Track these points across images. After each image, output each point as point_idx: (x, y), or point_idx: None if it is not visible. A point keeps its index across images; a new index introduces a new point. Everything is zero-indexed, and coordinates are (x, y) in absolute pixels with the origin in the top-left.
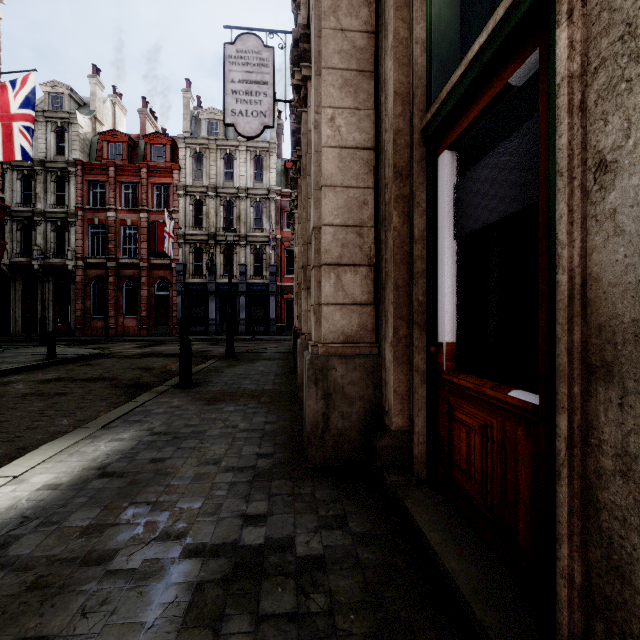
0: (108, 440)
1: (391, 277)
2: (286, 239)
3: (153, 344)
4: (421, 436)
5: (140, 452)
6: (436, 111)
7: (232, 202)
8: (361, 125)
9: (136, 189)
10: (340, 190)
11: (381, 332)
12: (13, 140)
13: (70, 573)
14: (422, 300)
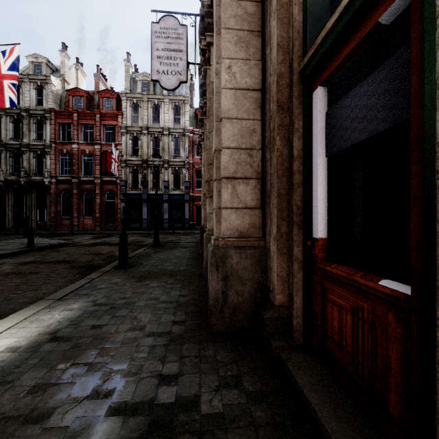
0: (61, 310)
1: (275, 187)
2: (196, 163)
3: (103, 236)
4: (299, 311)
5: (84, 320)
6: (312, 55)
7: (159, 138)
8: (251, 72)
9: (92, 129)
10: (235, 121)
11: (266, 229)
12: (3, 93)
13: (13, 431)
14: (300, 205)
